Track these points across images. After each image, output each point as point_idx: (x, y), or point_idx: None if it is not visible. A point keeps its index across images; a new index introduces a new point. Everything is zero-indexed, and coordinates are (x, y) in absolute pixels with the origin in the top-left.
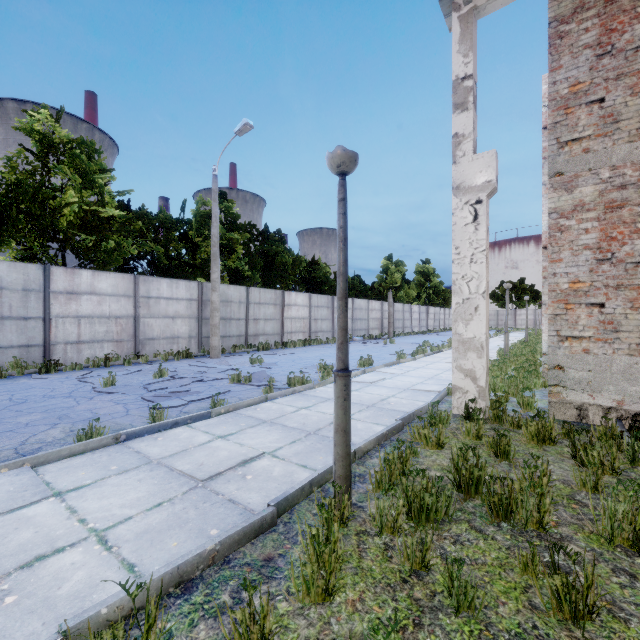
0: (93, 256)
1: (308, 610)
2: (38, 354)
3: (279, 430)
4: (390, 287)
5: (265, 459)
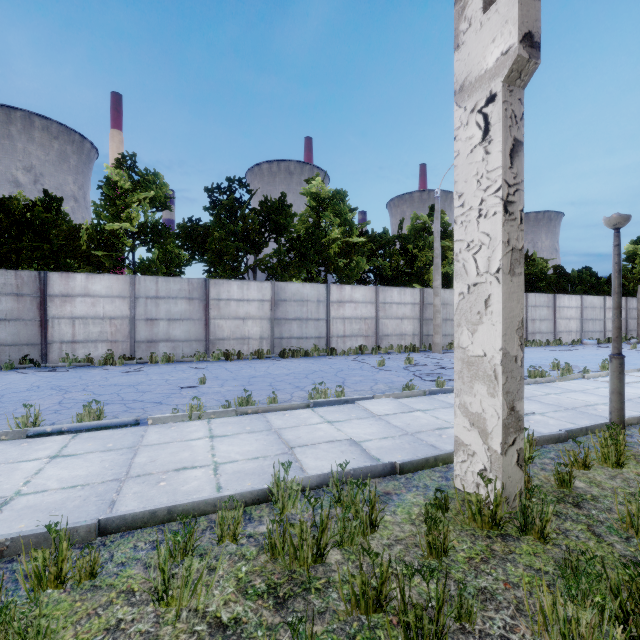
0: (342, 274)
1: (606, 468)
2: (324, 343)
3: (538, 403)
4: (639, 278)
5: (537, 416)
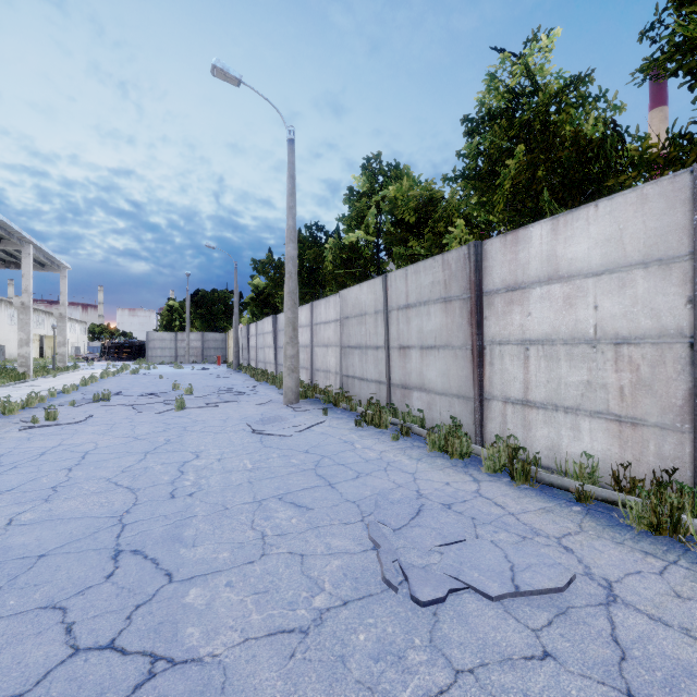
0: None
1: None
2: None
3: None
4: None
5: None
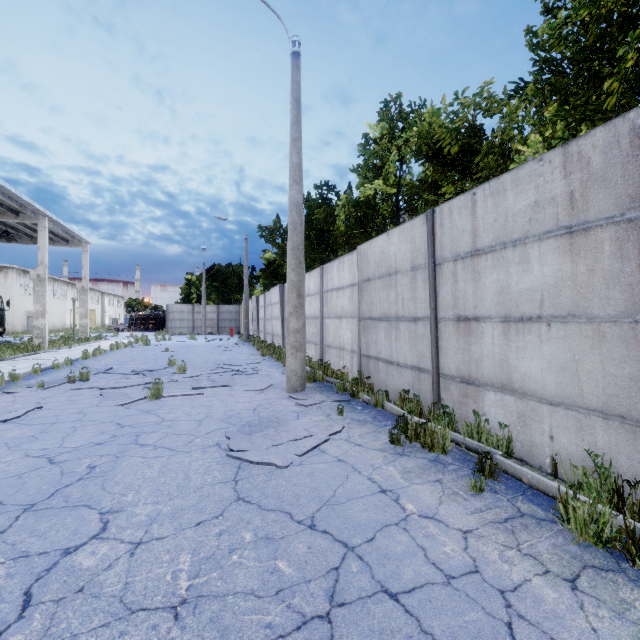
0: None
1: None
2: None
3: None
4: None
5: None
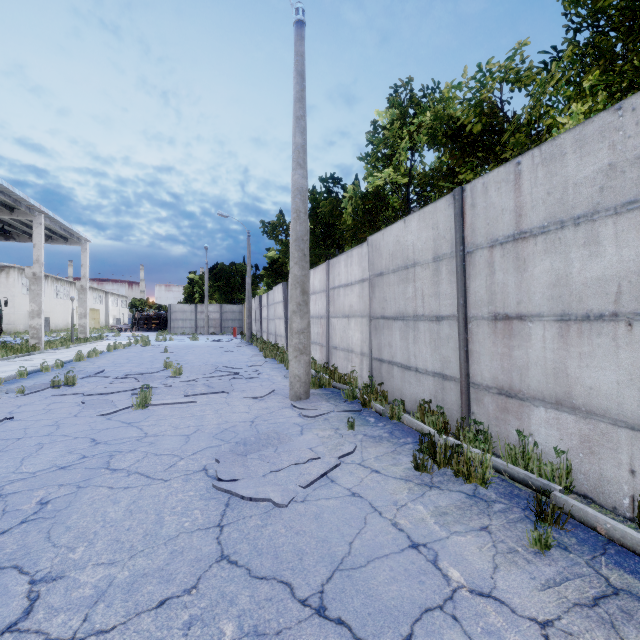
0: None
1: None
2: None
3: None
4: None
5: None
